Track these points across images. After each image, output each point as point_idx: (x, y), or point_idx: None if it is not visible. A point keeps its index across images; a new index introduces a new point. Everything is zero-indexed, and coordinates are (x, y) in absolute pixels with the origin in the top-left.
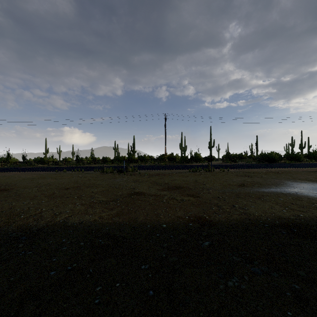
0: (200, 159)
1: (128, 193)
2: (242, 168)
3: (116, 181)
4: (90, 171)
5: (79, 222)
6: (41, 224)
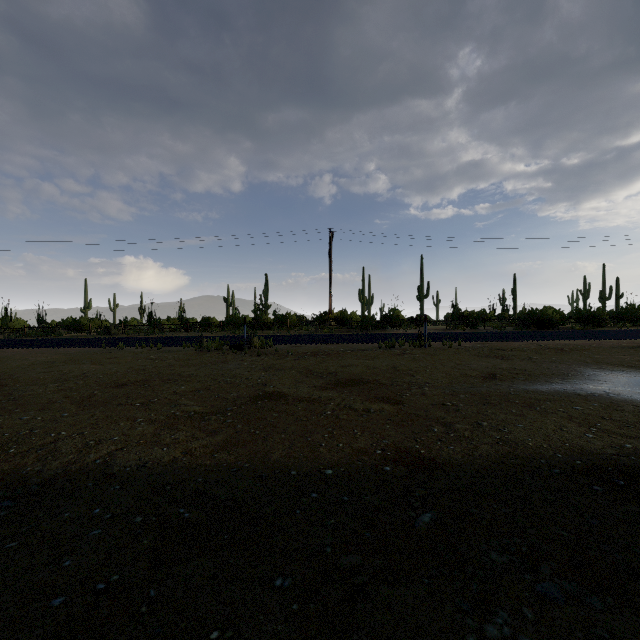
0: (401, 321)
1: (251, 396)
2: (487, 340)
3: (227, 368)
4: (175, 347)
5: (138, 465)
6: (52, 469)
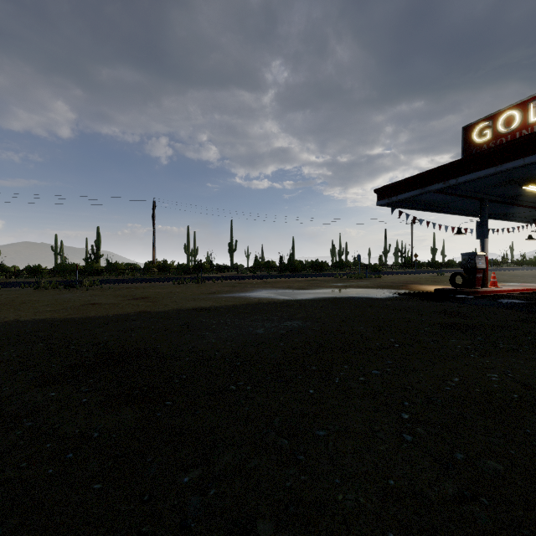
0: (206, 268)
1: (82, 304)
2: (243, 279)
3: (65, 296)
4: (13, 288)
5: (32, 319)
6: None
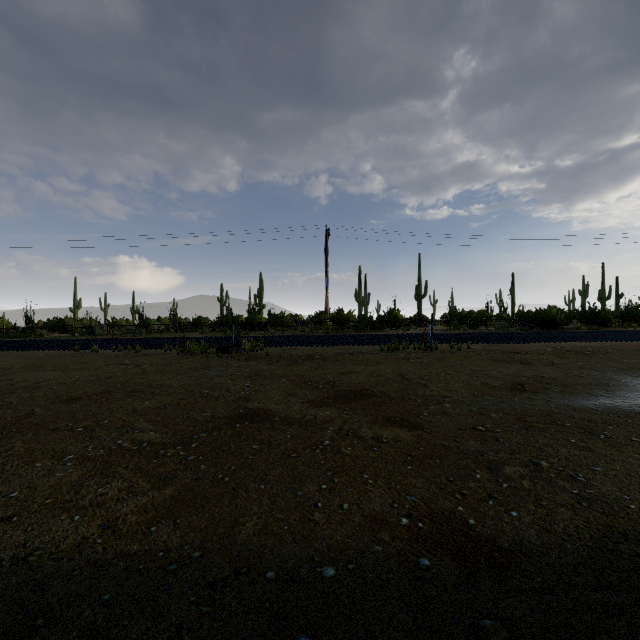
0: (400, 321)
1: (229, 416)
2: (496, 341)
3: (208, 376)
4: (157, 350)
5: (15, 558)
6: None
